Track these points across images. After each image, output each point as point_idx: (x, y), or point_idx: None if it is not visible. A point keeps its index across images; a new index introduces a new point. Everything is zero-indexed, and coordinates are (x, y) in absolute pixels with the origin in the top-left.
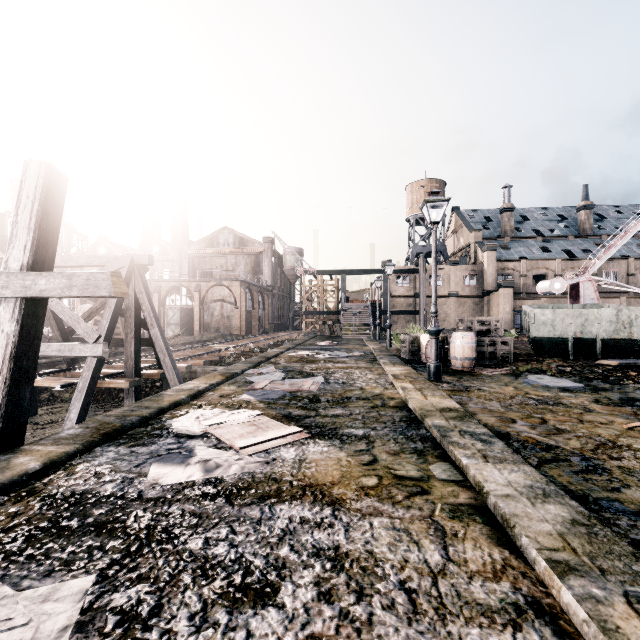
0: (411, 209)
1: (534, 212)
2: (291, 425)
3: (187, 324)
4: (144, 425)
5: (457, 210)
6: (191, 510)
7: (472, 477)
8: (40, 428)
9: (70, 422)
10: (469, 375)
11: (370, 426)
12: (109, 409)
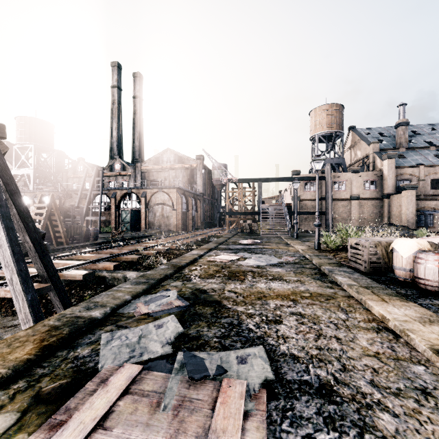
0: (314, 129)
1: (423, 127)
2: None
3: (136, 222)
4: None
5: (354, 129)
6: None
7: None
8: None
9: None
10: None
11: None
12: None
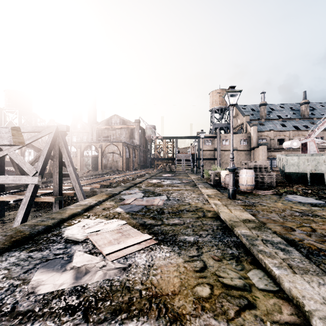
0: (212, 105)
1: (277, 106)
2: (145, 232)
3: (95, 165)
4: (47, 232)
5: (236, 105)
6: None
7: (287, 289)
8: (6, 224)
9: (17, 222)
10: (251, 195)
11: (198, 233)
12: (47, 212)
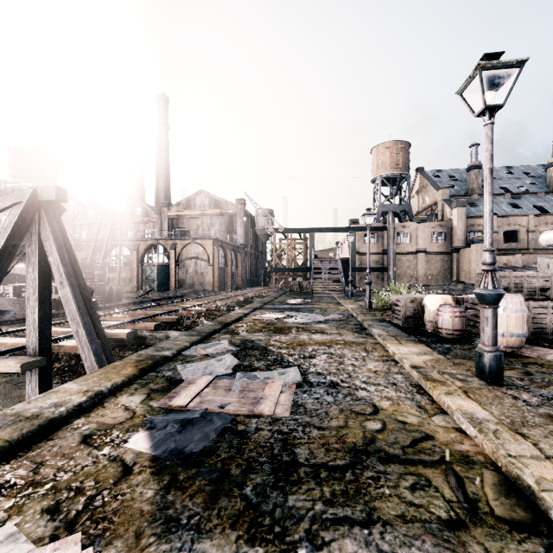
0: (377, 170)
1: (499, 171)
2: None
3: (163, 280)
4: None
5: (422, 170)
6: None
7: None
8: None
9: None
10: (532, 364)
11: None
12: None
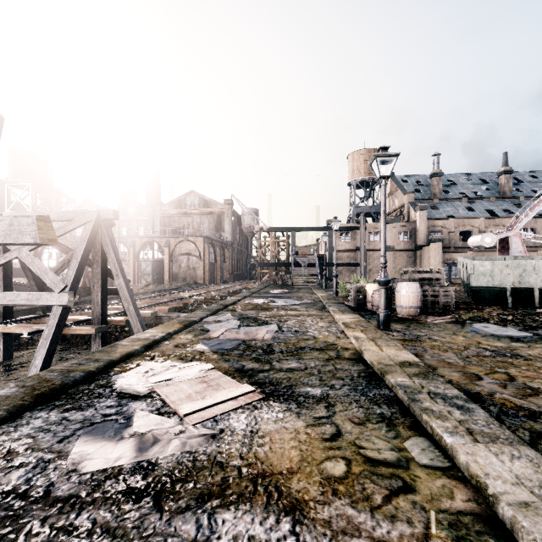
0: (352, 175)
1: (459, 177)
2: (243, 382)
3: (158, 274)
4: (88, 381)
5: (392, 175)
6: (104, 522)
7: (464, 465)
8: (15, 371)
9: (35, 368)
10: (415, 323)
11: (327, 383)
12: (81, 352)
